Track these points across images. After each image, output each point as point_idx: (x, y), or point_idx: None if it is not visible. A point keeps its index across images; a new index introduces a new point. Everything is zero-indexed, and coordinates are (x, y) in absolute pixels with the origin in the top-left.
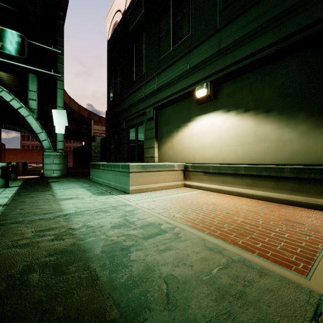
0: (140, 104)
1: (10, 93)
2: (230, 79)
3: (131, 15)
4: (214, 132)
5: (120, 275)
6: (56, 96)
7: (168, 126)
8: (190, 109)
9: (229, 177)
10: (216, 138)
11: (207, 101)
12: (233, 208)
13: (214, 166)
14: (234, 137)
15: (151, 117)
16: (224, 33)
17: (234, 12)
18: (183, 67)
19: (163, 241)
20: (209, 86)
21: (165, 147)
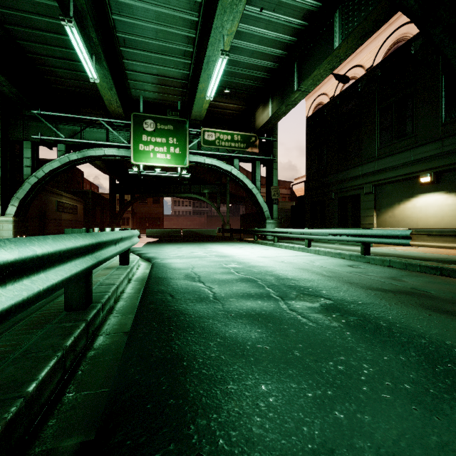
0: (356, 180)
1: (247, 178)
2: (451, 172)
3: (343, 102)
4: (436, 207)
5: (415, 255)
6: (272, 175)
7: (388, 199)
8: (412, 188)
9: (450, 238)
10: (438, 211)
11: (430, 184)
12: (453, 252)
13: (437, 230)
14: (455, 210)
15: (369, 192)
16: (446, 142)
17: (454, 129)
18: (407, 158)
19: (421, 254)
20: (432, 175)
21: (385, 216)
